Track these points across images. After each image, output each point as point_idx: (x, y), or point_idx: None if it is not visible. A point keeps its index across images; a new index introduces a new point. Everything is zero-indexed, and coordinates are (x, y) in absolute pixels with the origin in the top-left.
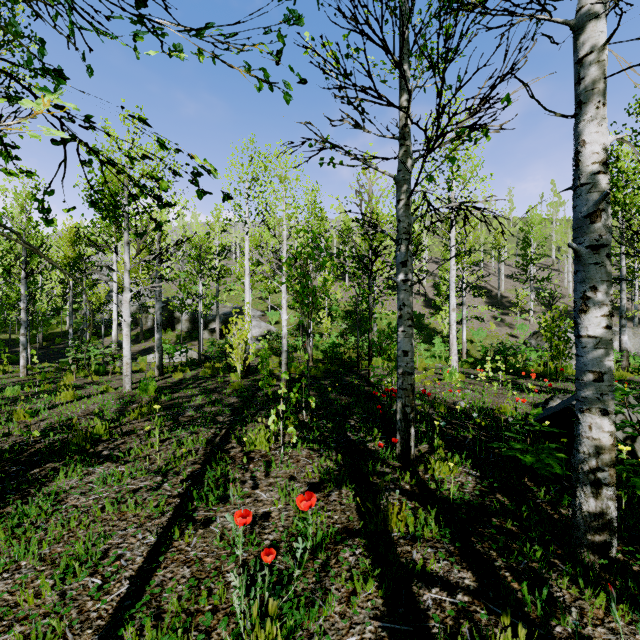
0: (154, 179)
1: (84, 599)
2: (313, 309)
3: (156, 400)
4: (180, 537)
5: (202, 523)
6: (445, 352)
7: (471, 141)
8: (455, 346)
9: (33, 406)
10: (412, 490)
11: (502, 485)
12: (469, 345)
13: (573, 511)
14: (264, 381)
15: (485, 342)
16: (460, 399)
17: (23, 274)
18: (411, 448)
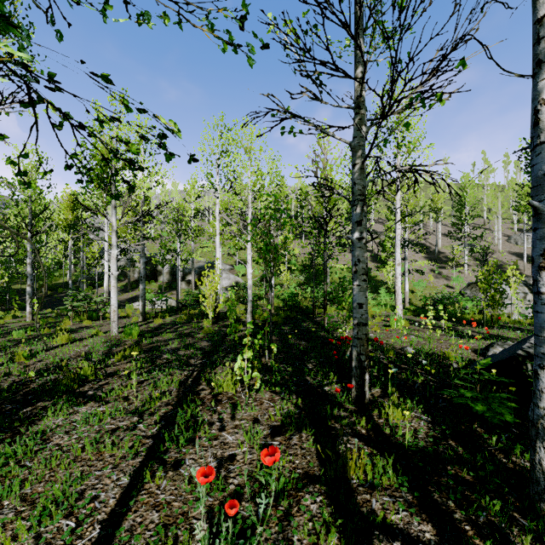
0: (124, 142)
1: (57, 543)
2: (275, 264)
3: (138, 343)
4: (151, 479)
5: (172, 465)
6: (390, 301)
7: (425, 106)
8: (400, 296)
9: (33, 348)
10: (368, 435)
11: (453, 431)
12: (410, 295)
13: (532, 465)
14: (231, 328)
15: (424, 292)
16: (406, 344)
17: (29, 234)
18: (365, 393)
